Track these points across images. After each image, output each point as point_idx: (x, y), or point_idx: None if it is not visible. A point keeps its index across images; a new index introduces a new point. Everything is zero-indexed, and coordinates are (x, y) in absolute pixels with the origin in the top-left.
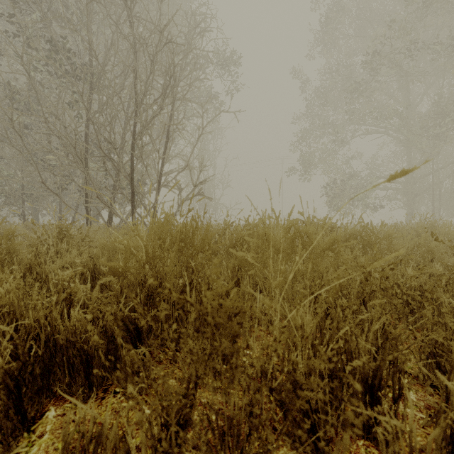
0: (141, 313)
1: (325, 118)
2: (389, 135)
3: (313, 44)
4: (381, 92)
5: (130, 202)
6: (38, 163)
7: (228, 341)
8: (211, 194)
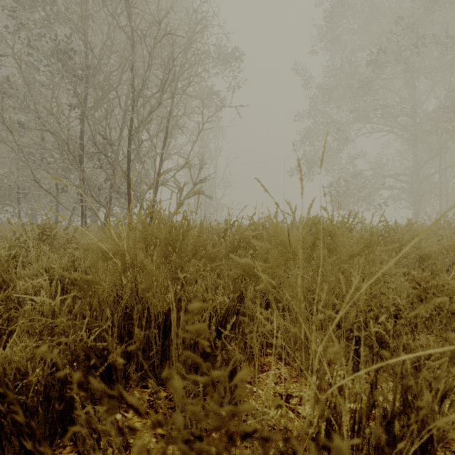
0: (23, 422)
1: (328, 116)
2: (394, 133)
3: (317, 40)
4: (386, 89)
5: (126, 201)
6: (35, 162)
7: (229, 380)
8: (212, 194)
